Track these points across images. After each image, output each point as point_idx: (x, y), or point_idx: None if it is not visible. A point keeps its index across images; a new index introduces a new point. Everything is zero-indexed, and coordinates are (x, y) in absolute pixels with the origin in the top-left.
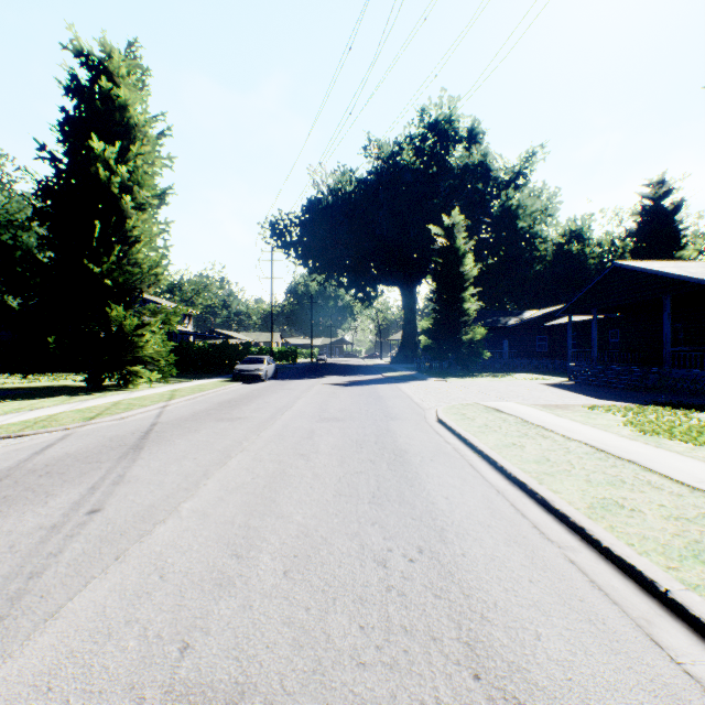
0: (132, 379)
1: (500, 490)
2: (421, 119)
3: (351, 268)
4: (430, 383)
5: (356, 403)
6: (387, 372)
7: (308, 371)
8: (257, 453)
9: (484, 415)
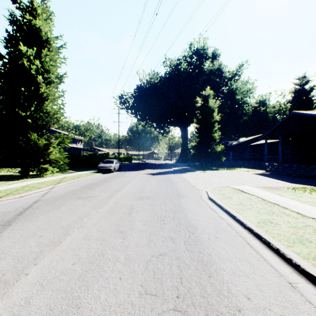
0: (44, 171)
1: (292, 283)
2: (190, 48)
3: (157, 118)
4: (197, 173)
5: (160, 186)
6: (174, 167)
7: (136, 167)
8: (89, 230)
9: (236, 195)
